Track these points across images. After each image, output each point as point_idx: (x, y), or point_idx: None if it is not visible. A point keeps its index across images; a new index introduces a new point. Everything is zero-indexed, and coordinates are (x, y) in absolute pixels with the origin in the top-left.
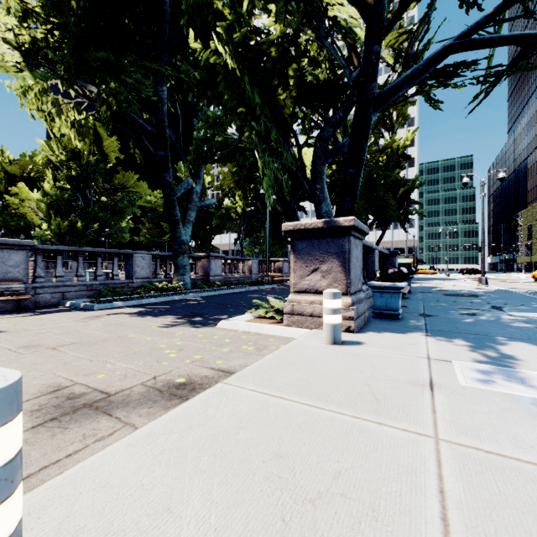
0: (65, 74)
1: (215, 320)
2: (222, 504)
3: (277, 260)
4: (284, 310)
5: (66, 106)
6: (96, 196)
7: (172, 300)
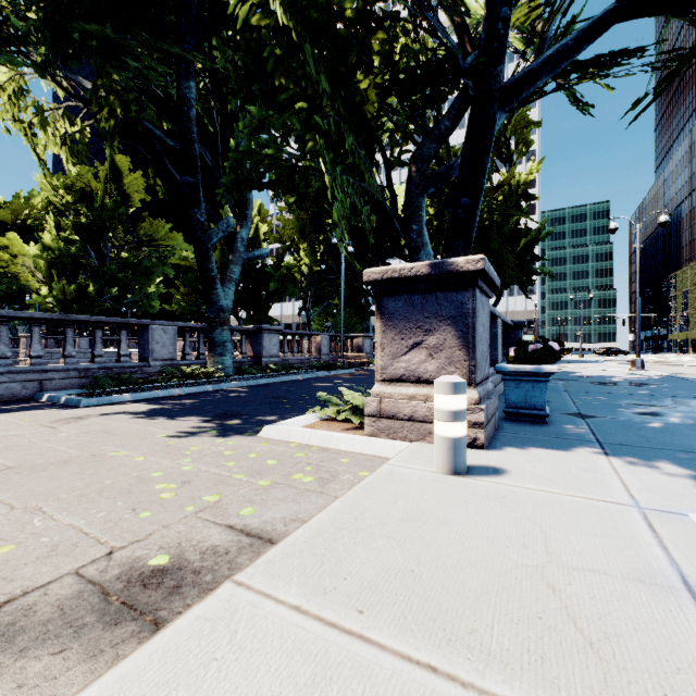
0: (44, 60)
1: (258, 425)
2: None
3: (355, 336)
4: (365, 410)
5: (53, 112)
6: (114, 251)
7: (203, 392)
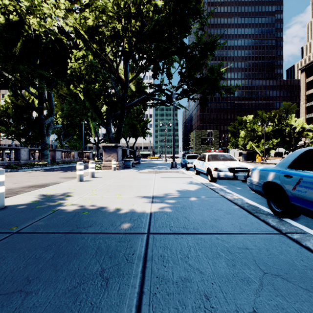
0: None
1: None
2: (104, 176)
3: (86, 152)
4: (101, 166)
5: None
6: None
7: (47, 169)
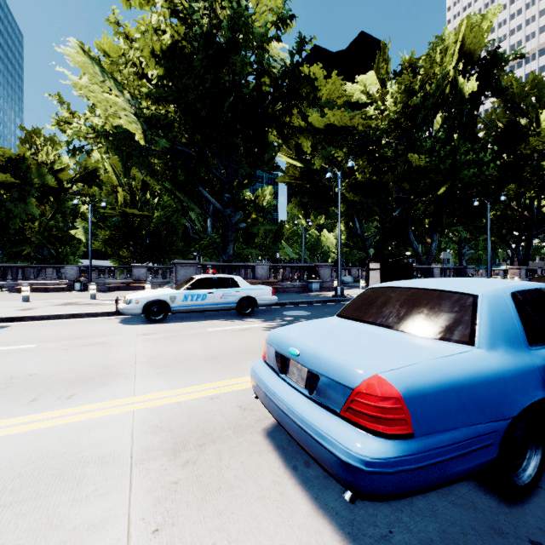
0: None
1: None
2: None
3: (495, 269)
4: None
5: None
6: None
7: None
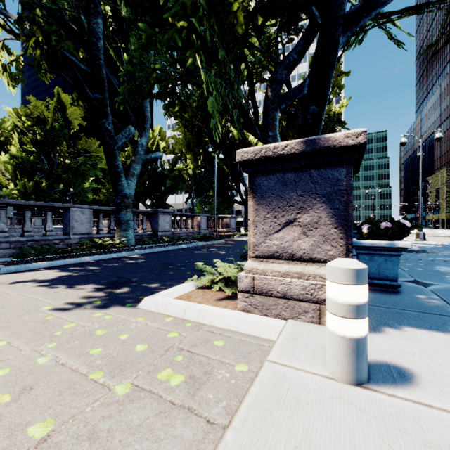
0: None
1: (141, 293)
2: None
3: (224, 216)
4: (238, 286)
5: None
6: (60, 159)
7: (108, 259)
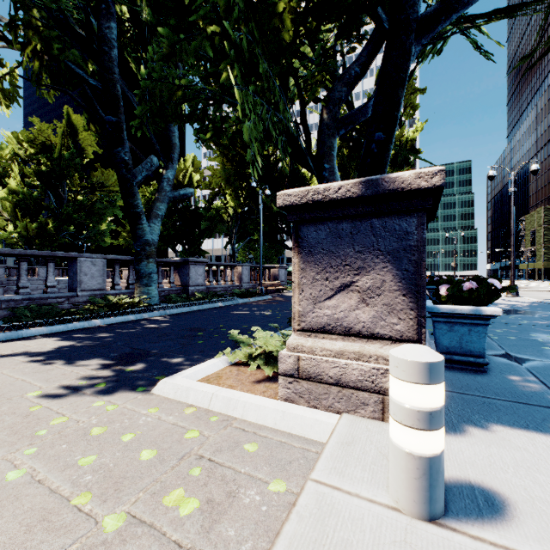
0: None
1: (159, 371)
2: None
3: (272, 266)
4: (279, 368)
5: None
6: (71, 195)
7: (124, 322)
